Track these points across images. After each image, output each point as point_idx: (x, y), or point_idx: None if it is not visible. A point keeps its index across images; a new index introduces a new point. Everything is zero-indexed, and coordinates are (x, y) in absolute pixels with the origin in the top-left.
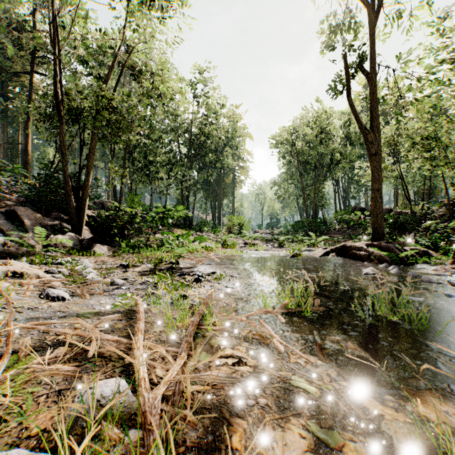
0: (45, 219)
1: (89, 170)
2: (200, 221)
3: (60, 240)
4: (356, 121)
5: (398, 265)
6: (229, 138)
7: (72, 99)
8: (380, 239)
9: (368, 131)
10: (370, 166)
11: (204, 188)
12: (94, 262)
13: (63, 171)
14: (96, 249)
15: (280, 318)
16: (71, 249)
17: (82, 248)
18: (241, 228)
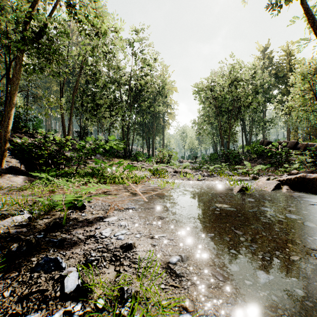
0: None
1: (12, 96)
2: (137, 152)
3: None
4: (312, 28)
5: None
6: (160, 88)
7: None
8: None
9: None
10: None
11: (141, 128)
12: None
13: None
14: (2, 180)
15: None
16: None
17: None
18: (170, 158)
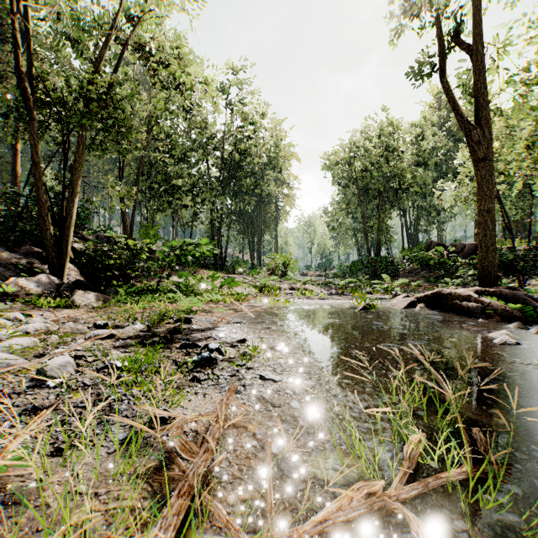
0: (9, 255)
1: (74, 188)
2: (235, 260)
3: (22, 285)
4: (454, 112)
5: (536, 325)
6: (272, 157)
7: (52, 88)
8: (493, 283)
9: (473, 126)
10: (476, 177)
11: (240, 220)
12: (56, 320)
13: (37, 188)
14: (76, 297)
15: (418, 532)
16: (39, 298)
17: (58, 296)
18: (286, 269)
